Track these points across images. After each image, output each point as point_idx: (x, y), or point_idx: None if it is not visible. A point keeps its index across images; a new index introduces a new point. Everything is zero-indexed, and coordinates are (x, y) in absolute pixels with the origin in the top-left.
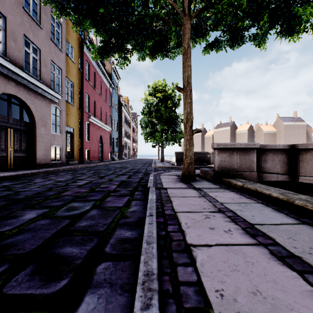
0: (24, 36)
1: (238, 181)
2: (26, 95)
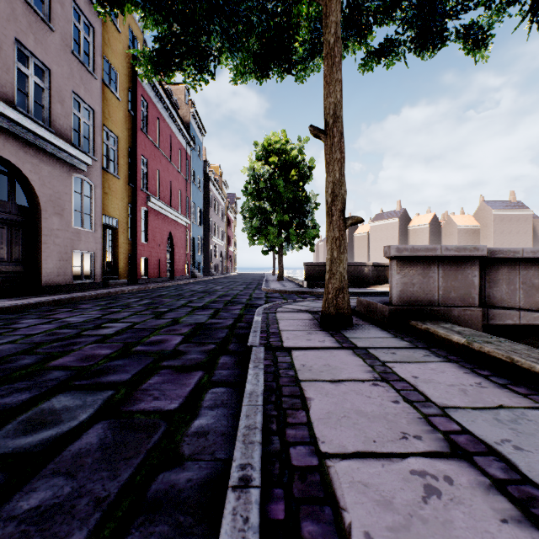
0: (17, 43)
1: (453, 332)
2: (21, 155)
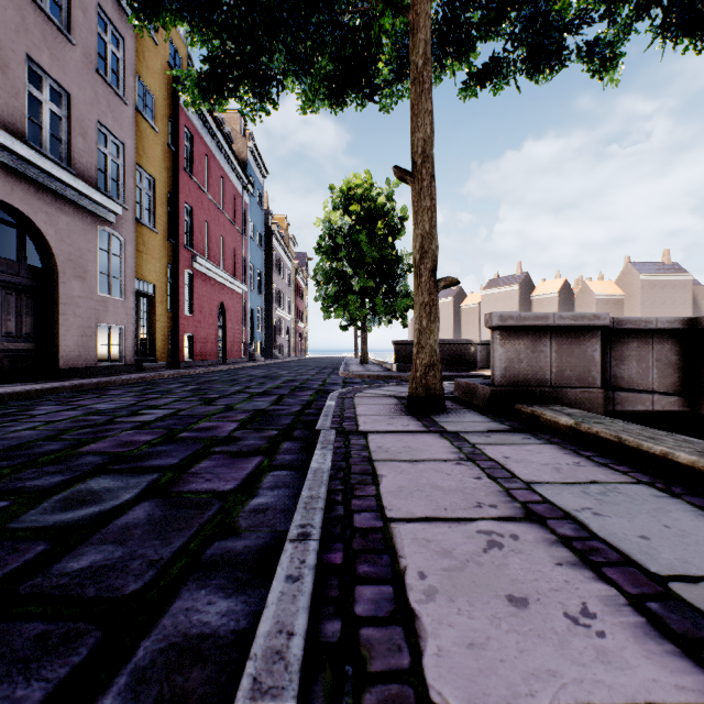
0: (28, 60)
1: (561, 414)
2: (33, 202)
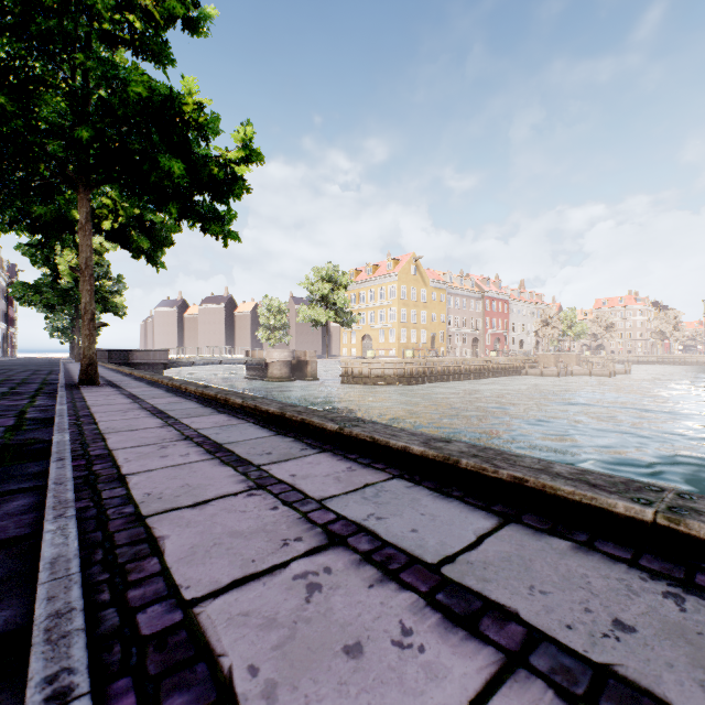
0: None
1: None
2: None
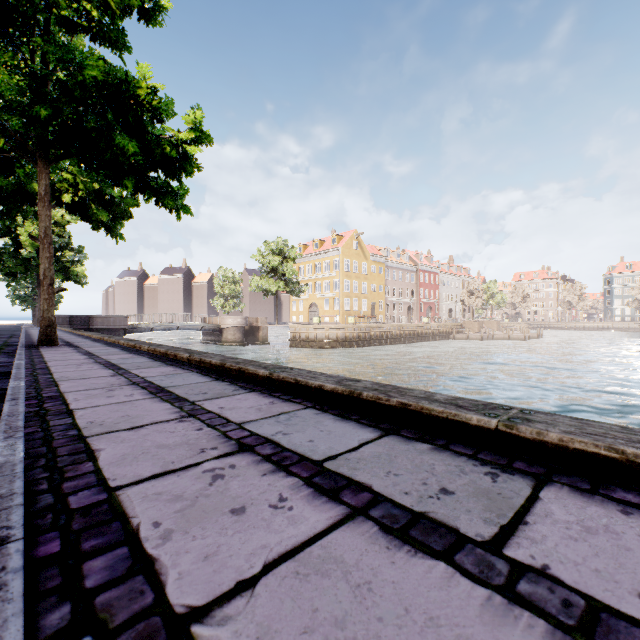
0: None
1: None
2: None
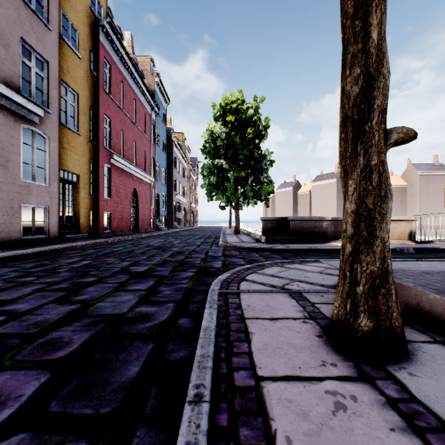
0: None
1: None
2: None
